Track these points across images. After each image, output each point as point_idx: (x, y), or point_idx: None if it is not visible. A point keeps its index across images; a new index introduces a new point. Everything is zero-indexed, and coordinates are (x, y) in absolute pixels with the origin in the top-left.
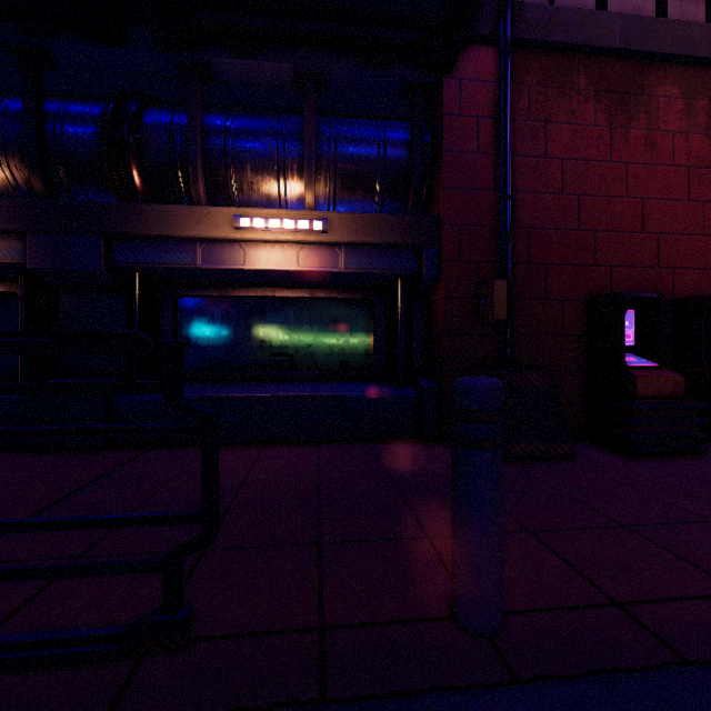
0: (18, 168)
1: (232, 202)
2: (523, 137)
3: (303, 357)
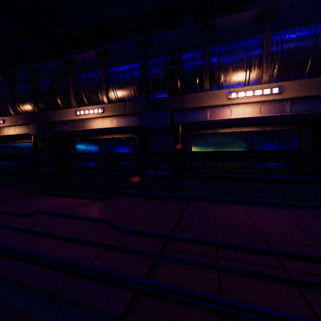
0: (136, 89)
1: (219, 87)
2: None
3: None
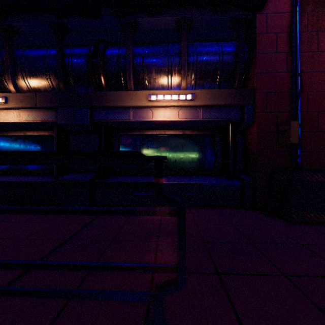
0: (54, 79)
1: (145, 89)
2: (304, 41)
3: (178, 163)
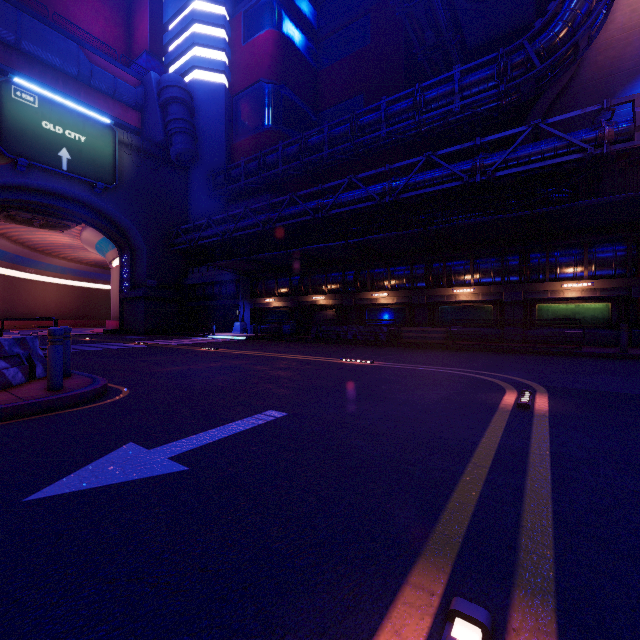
0: (496, 276)
1: (556, 277)
2: None
3: (581, 321)
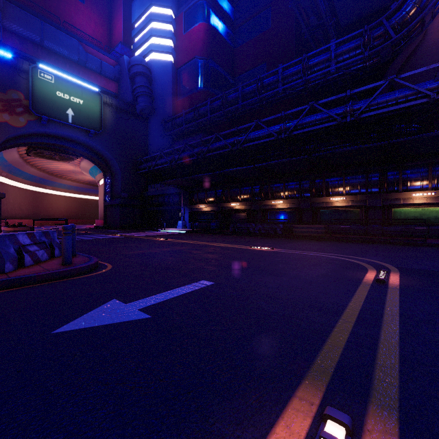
0: (361, 188)
1: (407, 188)
2: None
3: (427, 220)
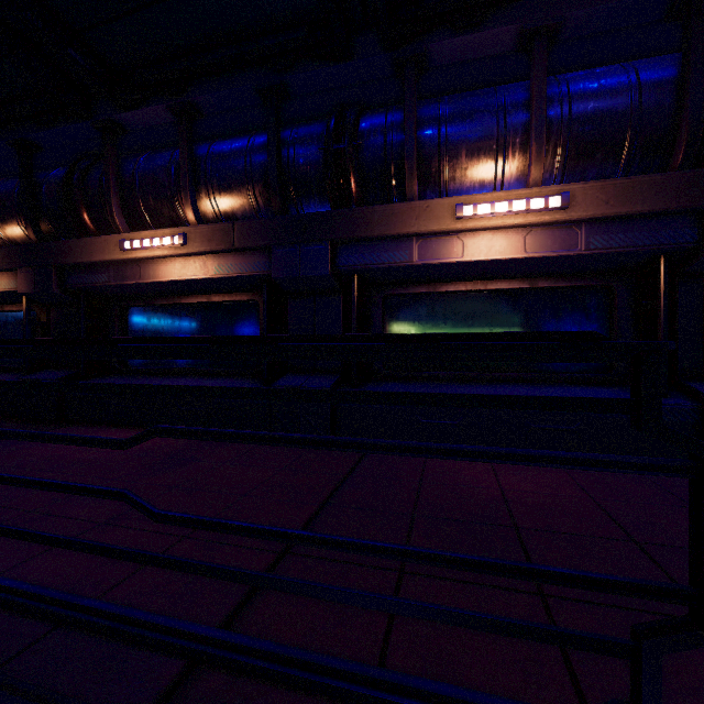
0: (260, 193)
1: (441, 194)
2: None
3: None
